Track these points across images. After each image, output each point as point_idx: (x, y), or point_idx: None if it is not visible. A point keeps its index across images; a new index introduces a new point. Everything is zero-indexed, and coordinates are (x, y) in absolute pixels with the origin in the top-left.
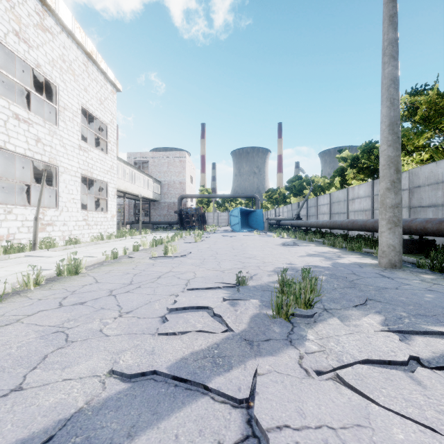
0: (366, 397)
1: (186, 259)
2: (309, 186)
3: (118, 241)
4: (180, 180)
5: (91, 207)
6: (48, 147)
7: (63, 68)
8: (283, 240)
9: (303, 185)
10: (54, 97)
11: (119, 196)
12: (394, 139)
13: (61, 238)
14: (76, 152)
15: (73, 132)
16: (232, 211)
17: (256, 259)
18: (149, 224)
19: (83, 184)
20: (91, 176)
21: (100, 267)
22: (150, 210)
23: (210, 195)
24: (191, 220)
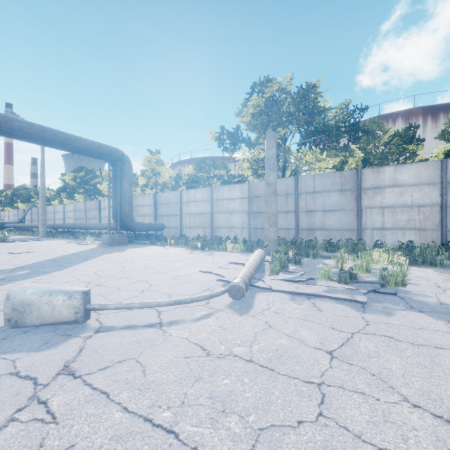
0: (7, 242)
1: None
2: (37, 196)
3: None
4: None
5: None
6: None
7: None
8: None
9: (31, 194)
10: None
11: None
12: (43, 201)
13: None
14: None
15: None
16: None
17: None
18: None
19: None
20: None
21: None
22: None
23: None
24: None
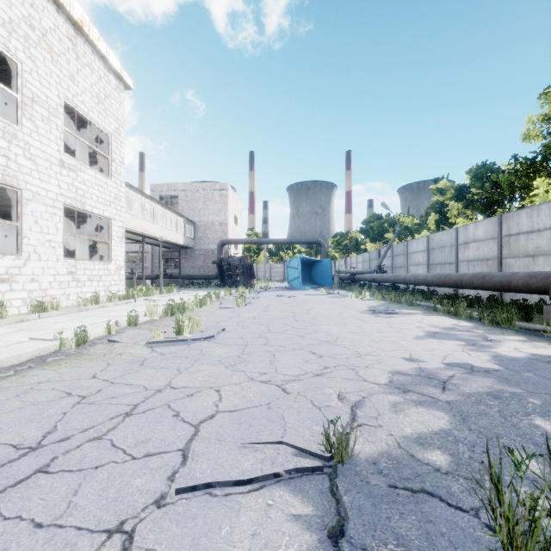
0: None
1: (212, 347)
2: (391, 229)
3: (122, 305)
4: (221, 221)
5: (89, 255)
6: (2, 158)
7: (30, 37)
8: (367, 303)
9: (384, 227)
10: (14, 81)
11: (138, 241)
12: None
13: (26, 301)
14: (55, 170)
15: (49, 138)
16: (289, 262)
17: (341, 347)
18: (179, 278)
19: (77, 221)
20: (81, 208)
21: (28, 371)
22: (181, 260)
23: (260, 241)
24: (235, 274)
